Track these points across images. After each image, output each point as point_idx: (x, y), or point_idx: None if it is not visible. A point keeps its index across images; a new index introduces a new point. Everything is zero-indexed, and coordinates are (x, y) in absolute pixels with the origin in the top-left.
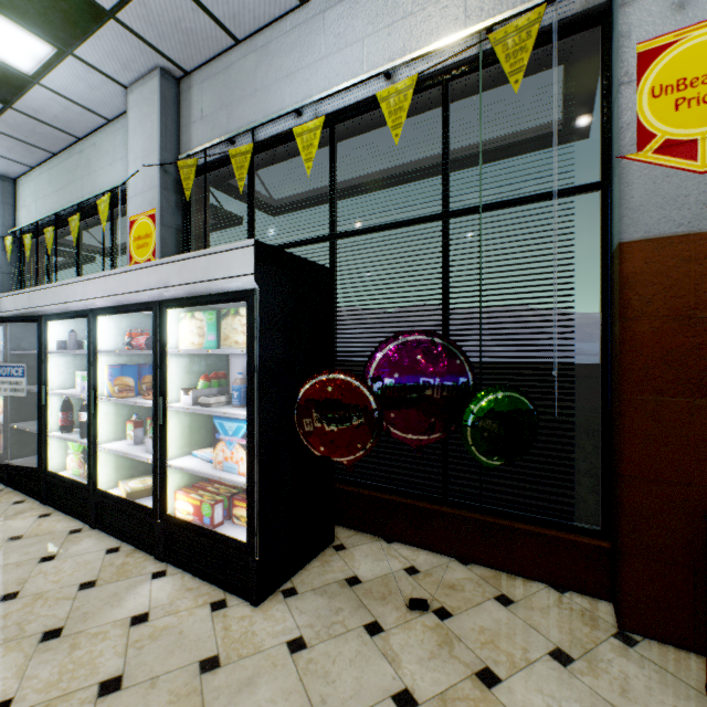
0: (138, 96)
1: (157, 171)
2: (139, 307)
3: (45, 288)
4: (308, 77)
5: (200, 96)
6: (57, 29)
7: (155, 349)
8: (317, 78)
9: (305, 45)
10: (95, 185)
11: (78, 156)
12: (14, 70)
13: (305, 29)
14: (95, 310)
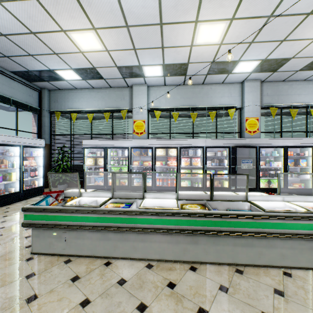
0: (250, 84)
1: (259, 107)
2: (307, 147)
3: (260, 139)
4: (304, 97)
5: (266, 89)
6: (260, 70)
7: (312, 156)
8: (306, 98)
9: (303, 89)
10: (211, 101)
11: (200, 89)
12: (231, 71)
13: (303, 86)
14: (287, 146)
